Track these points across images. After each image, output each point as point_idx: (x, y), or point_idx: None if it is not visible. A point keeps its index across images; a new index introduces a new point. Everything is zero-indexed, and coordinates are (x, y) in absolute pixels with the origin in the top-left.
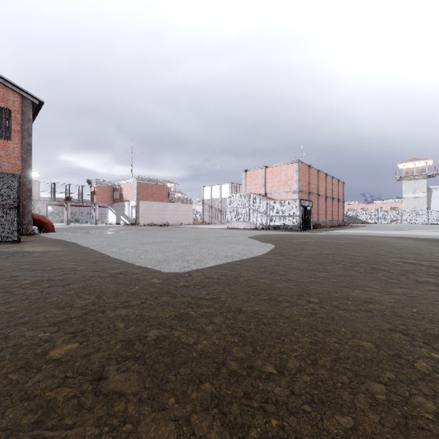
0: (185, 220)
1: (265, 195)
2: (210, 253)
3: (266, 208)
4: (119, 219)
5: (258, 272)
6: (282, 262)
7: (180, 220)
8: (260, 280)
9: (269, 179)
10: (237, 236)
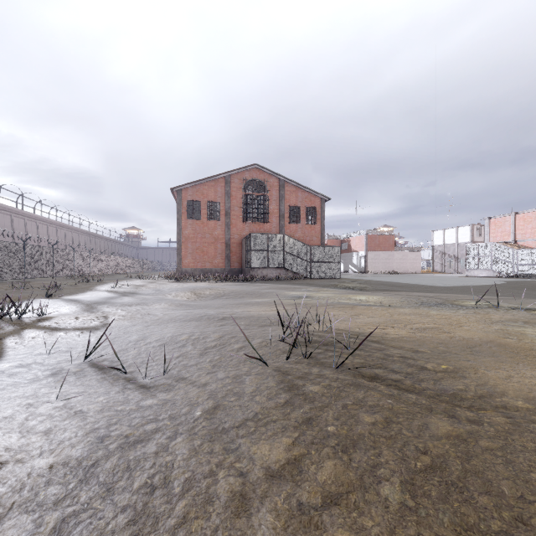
0: (412, 269)
1: (515, 243)
2: (454, 283)
3: (512, 256)
4: (346, 268)
5: (478, 287)
6: (494, 287)
7: (406, 269)
8: (477, 288)
9: (520, 226)
10: (474, 280)
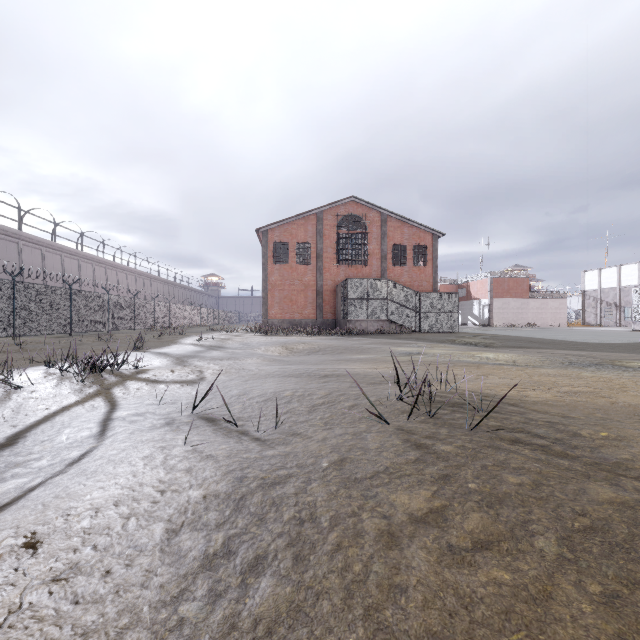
0: (554, 321)
1: None
2: (616, 339)
3: None
4: (465, 320)
5: None
6: None
7: (546, 321)
8: None
9: None
10: None
